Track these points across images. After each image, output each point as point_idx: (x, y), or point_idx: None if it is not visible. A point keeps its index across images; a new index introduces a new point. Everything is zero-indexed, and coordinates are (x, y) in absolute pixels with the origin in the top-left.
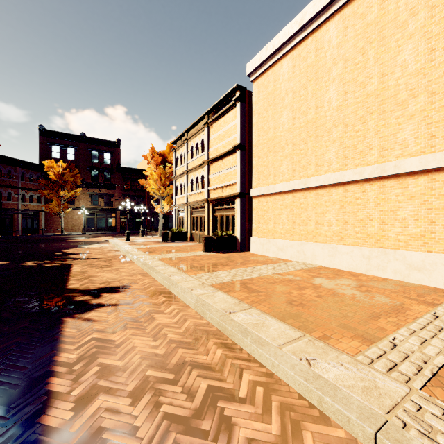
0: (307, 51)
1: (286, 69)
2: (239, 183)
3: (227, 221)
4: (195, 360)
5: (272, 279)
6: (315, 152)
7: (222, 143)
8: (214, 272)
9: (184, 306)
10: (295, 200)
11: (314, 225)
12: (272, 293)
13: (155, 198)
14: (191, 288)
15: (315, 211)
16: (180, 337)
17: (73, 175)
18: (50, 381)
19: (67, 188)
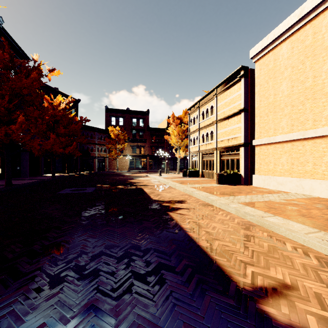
0: (305, 35)
1: (285, 51)
2: (243, 136)
3: (232, 163)
4: (253, 235)
5: (281, 203)
6: (312, 111)
7: (228, 108)
8: (235, 196)
9: (227, 212)
10: (293, 148)
11: (312, 166)
12: (286, 210)
13: (175, 147)
14: (226, 203)
15: (312, 155)
16: (237, 225)
17: (123, 135)
18: (187, 233)
19: (120, 143)
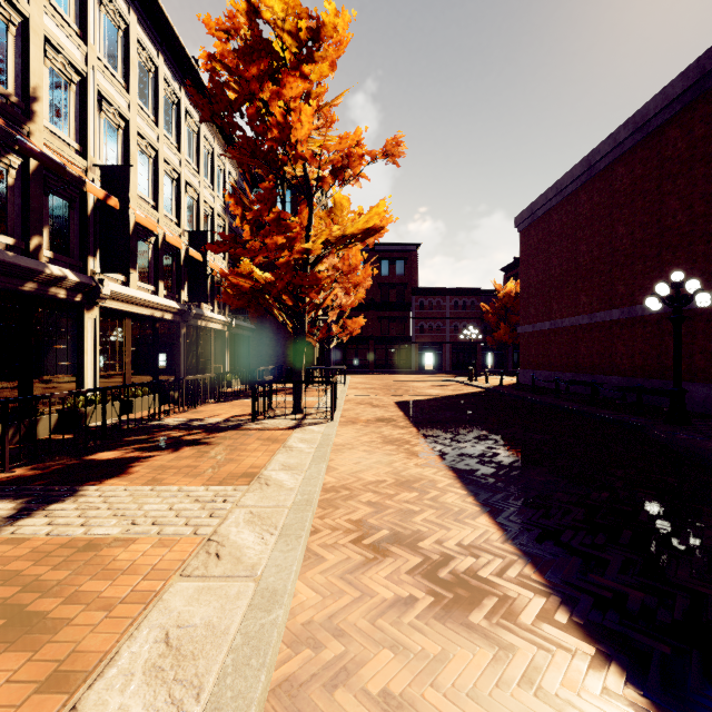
0: None
1: None
2: None
3: None
4: None
5: None
6: None
7: None
8: None
9: None
10: None
11: None
12: None
13: None
14: None
15: None
16: None
17: None
18: None
19: None
